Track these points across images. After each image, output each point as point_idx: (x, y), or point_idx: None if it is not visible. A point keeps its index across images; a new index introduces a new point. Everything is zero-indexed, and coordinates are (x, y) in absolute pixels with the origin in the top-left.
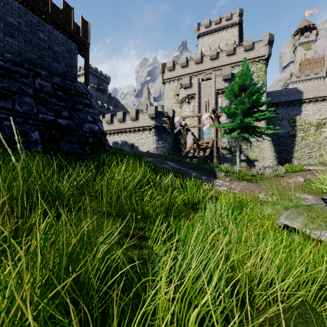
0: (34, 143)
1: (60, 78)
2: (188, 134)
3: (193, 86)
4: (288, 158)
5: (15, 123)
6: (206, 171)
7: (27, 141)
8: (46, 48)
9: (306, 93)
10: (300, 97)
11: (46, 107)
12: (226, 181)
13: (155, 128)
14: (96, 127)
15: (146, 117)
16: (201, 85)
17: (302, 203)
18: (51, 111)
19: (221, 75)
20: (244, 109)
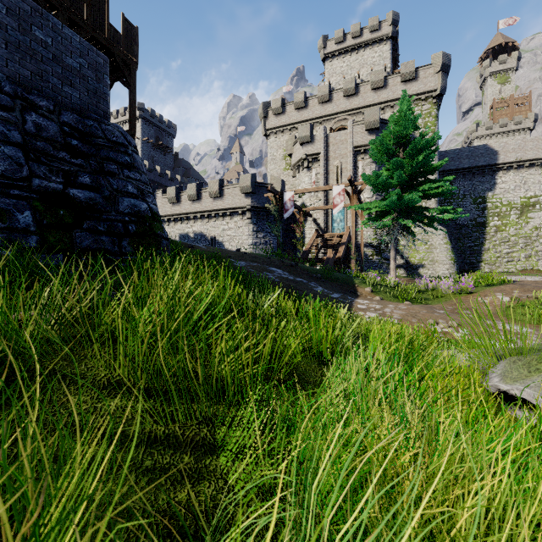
0: (23, 232)
1: (75, 116)
2: (307, 221)
3: (317, 141)
4: (474, 261)
5: None
6: (339, 285)
7: (9, 229)
8: (49, 59)
9: (503, 154)
10: (493, 161)
11: (48, 166)
12: (375, 301)
13: (252, 211)
14: (144, 206)
15: (237, 193)
16: (329, 139)
17: (534, 348)
18: (58, 173)
19: (363, 123)
20: (404, 178)
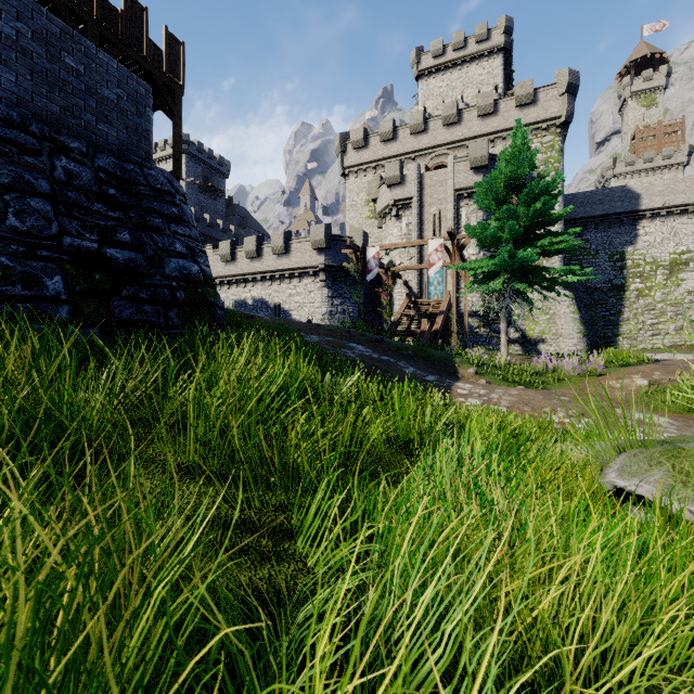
0: (53, 301)
1: (112, 159)
2: (396, 284)
3: (408, 182)
4: (609, 335)
5: (8, 256)
6: (436, 365)
7: (36, 298)
8: (82, 91)
9: (647, 198)
10: (634, 207)
11: (81, 220)
12: (479, 385)
13: (326, 271)
14: (195, 268)
15: (307, 248)
16: (423, 180)
17: (658, 438)
18: (93, 230)
19: (467, 159)
20: (518, 230)
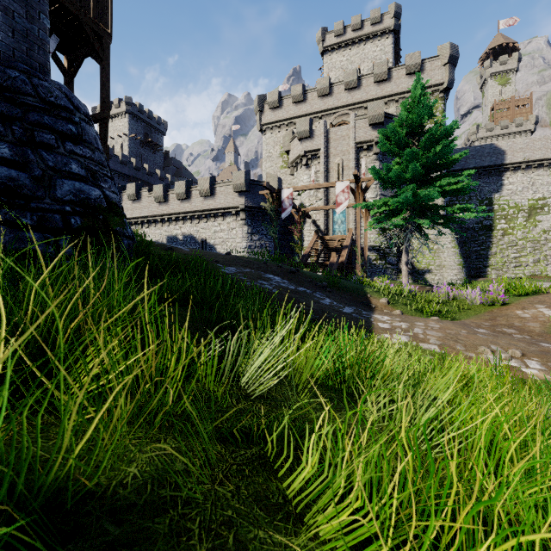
0: None
1: None
2: (306, 222)
3: (316, 136)
4: (480, 266)
5: None
6: (349, 295)
7: None
8: None
9: (510, 154)
10: (500, 161)
11: None
12: (396, 316)
13: (246, 211)
14: (95, 192)
15: (230, 191)
16: (329, 134)
17: None
18: None
19: (366, 117)
20: (420, 171)
